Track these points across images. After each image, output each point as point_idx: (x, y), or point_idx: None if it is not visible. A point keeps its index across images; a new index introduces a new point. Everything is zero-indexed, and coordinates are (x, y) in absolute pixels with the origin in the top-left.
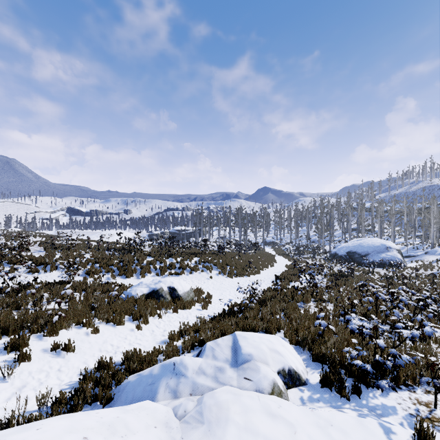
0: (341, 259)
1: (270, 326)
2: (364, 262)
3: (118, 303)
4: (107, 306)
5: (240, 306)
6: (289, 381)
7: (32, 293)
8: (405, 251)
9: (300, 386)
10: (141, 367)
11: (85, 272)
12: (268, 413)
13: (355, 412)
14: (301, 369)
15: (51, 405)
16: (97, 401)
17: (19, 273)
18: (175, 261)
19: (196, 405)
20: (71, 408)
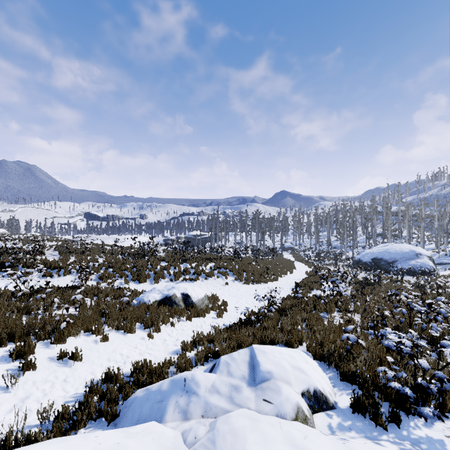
0: (366, 266)
1: (291, 339)
2: (391, 270)
3: (129, 310)
4: (118, 313)
5: (257, 315)
6: (314, 404)
7: (42, 297)
8: (436, 258)
9: (327, 410)
10: (150, 380)
11: (98, 277)
12: (292, 445)
13: (396, 446)
14: (328, 390)
15: (53, 419)
16: (102, 416)
17: (31, 277)
18: (190, 266)
19: (208, 431)
20: (74, 424)
